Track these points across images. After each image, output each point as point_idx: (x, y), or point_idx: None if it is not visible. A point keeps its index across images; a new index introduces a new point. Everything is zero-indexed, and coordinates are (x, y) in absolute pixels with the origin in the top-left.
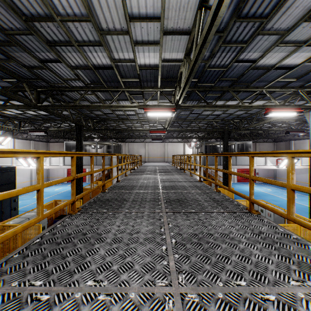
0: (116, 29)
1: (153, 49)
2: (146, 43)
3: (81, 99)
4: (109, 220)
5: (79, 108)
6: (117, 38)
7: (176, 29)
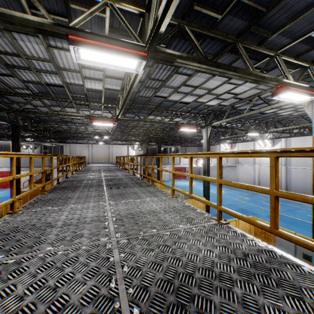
0: (71, 69)
1: (98, 82)
2: (93, 79)
3: (23, 102)
4: (71, 193)
5: (25, 113)
6: (71, 72)
7: (114, 76)
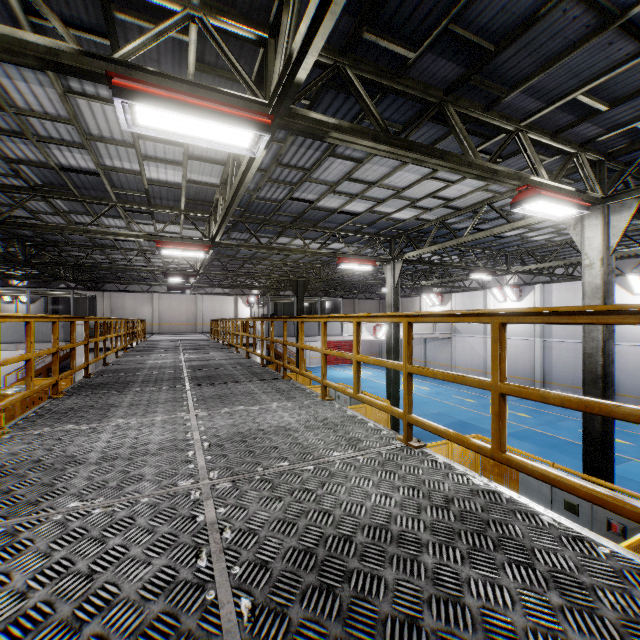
0: (115, 138)
1: (173, 167)
2: (163, 160)
3: (7, 204)
4: (116, 396)
5: (13, 227)
6: (114, 146)
7: (206, 156)
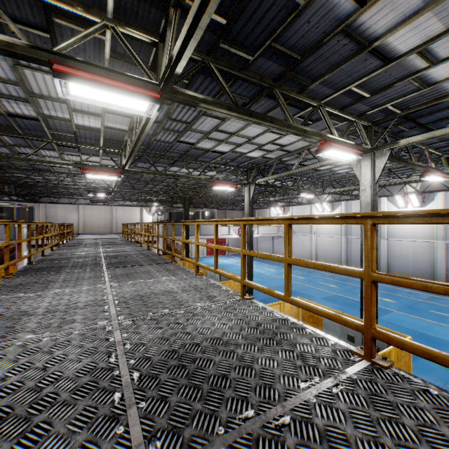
0: (51, 96)
1: (95, 117)
2: (87, 113)
3: None
4: (53, 276)
5: None
6: (51, 101)
7: (118, 111)
